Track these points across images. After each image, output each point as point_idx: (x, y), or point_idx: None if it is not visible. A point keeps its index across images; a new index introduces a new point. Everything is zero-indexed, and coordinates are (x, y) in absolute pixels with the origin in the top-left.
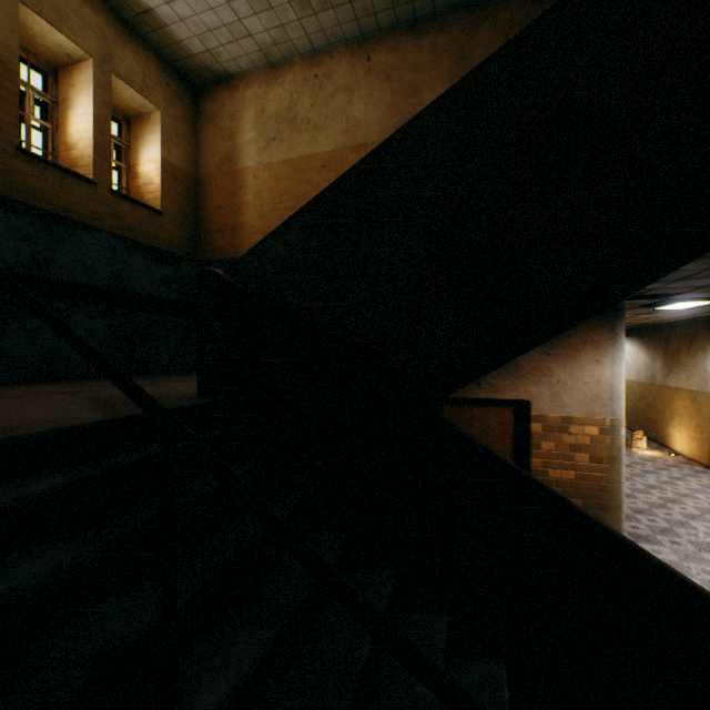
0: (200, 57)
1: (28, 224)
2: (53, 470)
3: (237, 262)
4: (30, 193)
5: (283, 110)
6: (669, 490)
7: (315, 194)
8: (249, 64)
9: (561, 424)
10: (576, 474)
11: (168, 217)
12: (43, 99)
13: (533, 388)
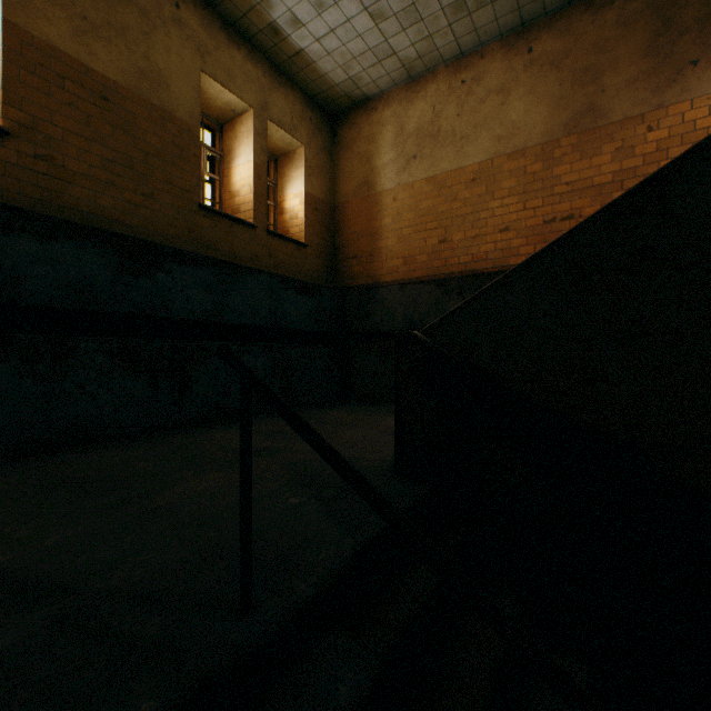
0: (341, 86)
1: (209, 275)
2: (332, 636)
3: (438, 322)
4: (208, 245)
5: (424, 125)
6: None
7: (462, 211)
8: (388, 84)
9: None
10: None
11: (310, 249)
12: (213, 154)
13: None
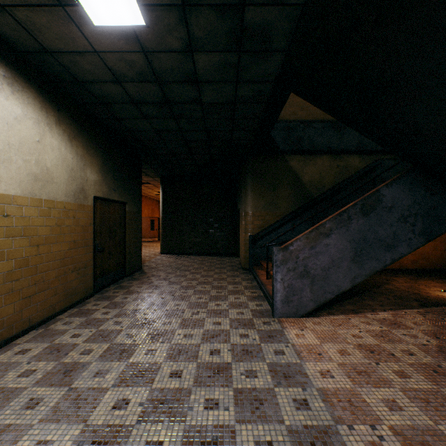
0: None
1: None
2: None
3: None
4: None
5: None
6: None
7: None
8: None
9: None
10: None
11: None
12: None
13: None
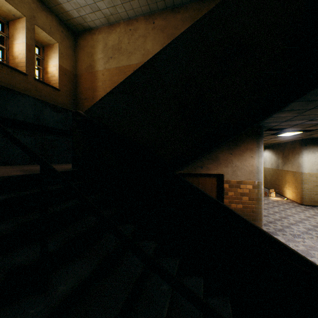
0: (77, 19)
1: None
2: None
3: (90, 108)
4: None
5: (115, 44)
6: (283, 213)
7: None
8: (99, 23)
9: (237, 184)
10: (243, 205)
11: (62, 92)
12: (2, 35)
13: (224, 169)
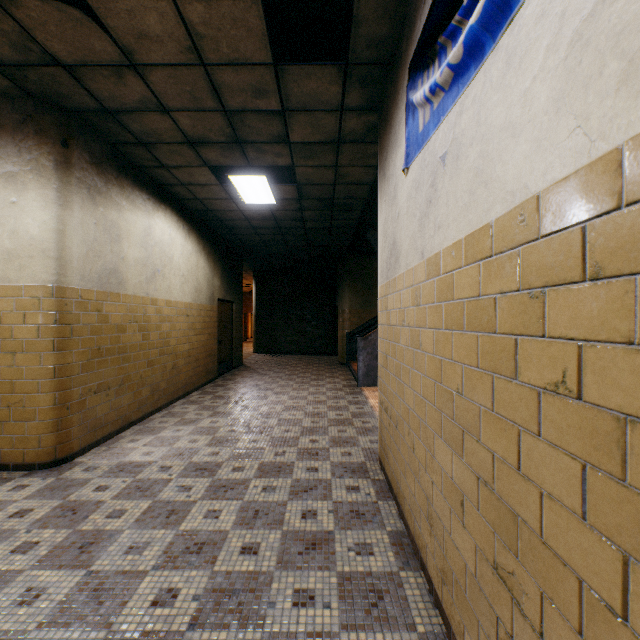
0: None
1: None
2: None
3: None
4: None
5: None
6: None
7: None
8: None
9: None
10: None
11: None
12: None
13: None
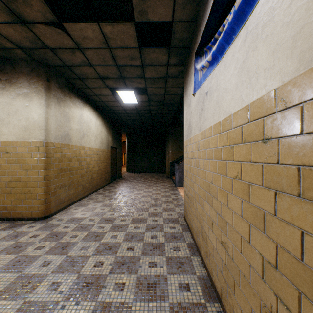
0: None
1: None
2: None
3: None
4: None
5: None
6: None
7: None
8: None
9: None
10: None
11: None
12: None
13: None
